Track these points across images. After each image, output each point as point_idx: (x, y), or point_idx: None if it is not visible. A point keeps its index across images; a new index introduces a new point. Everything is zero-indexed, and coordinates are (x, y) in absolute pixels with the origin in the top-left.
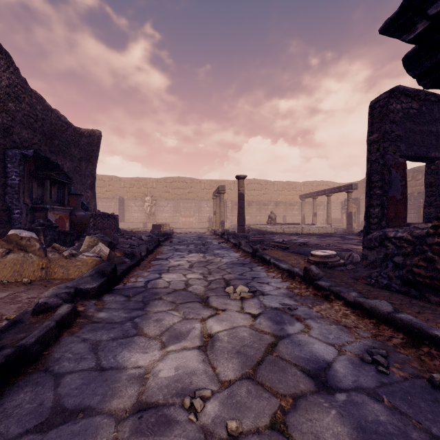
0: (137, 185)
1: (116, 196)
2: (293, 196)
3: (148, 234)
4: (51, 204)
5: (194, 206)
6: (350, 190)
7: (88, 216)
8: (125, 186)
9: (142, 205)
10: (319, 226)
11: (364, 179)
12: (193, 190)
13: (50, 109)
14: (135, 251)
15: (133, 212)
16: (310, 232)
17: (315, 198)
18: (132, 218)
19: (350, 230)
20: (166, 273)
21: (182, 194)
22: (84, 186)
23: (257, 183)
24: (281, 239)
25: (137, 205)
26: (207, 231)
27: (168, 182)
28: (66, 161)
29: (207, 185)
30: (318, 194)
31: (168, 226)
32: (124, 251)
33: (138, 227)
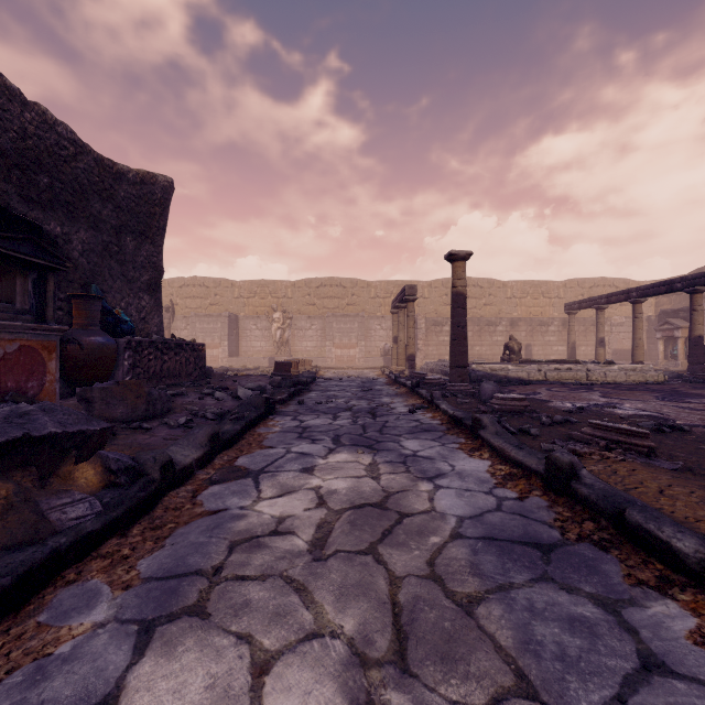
0: (261, 294)
1: (224, 313)
2: (544, 307)
3: (263, 381)
4: (1, 316)
5: (358, 328)
6: (699, 286)
7: (114, 345)
8: (241, 296)
9: (268, 327)
10: (626, 367)
11: (695, 272)
12: (356, 299)
13: (18, 99)
14: (143, 459)
15: (254, 339)
16: (606, 381)
17: (603, 308)
18: (251, 351)
19: (700, 376)
20: (170, 640)
21: (337, 307)
22: (134, 286)
23: (473, 284)
24: (567, 402)
25: (260, 328)
26: (382, 374)
27: (312, 287)
28: (77, 227)
29: (381, 291)
30: (611, 299)
31: (309, 364)
32: (104, 460)
33: (260, 365)
